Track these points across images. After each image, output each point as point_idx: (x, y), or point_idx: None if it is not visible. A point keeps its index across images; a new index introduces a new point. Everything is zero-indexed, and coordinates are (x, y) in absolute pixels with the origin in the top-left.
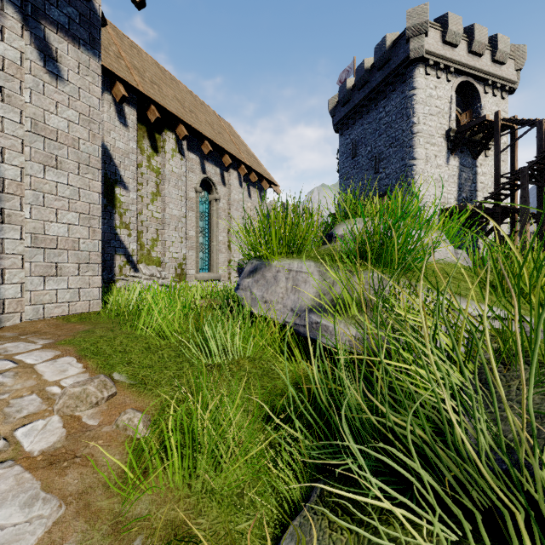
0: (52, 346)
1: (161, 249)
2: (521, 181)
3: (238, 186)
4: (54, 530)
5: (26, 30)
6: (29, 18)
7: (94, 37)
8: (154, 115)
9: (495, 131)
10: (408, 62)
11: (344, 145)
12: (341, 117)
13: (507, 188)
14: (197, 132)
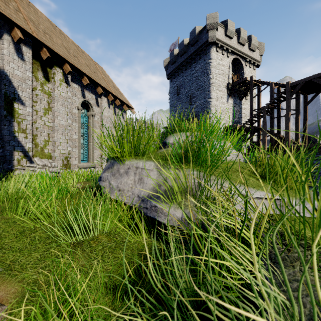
0: None
1: (51, 147)
2: (263, 114)
3: (108, 107)
4: None
5: None
6: None
7: None
8: (46, 55)
9: (250, 86)
10: (207, 43)
11: (172, 87)
12: (171, 70)
13: (256, 117)
14: (79, 70)
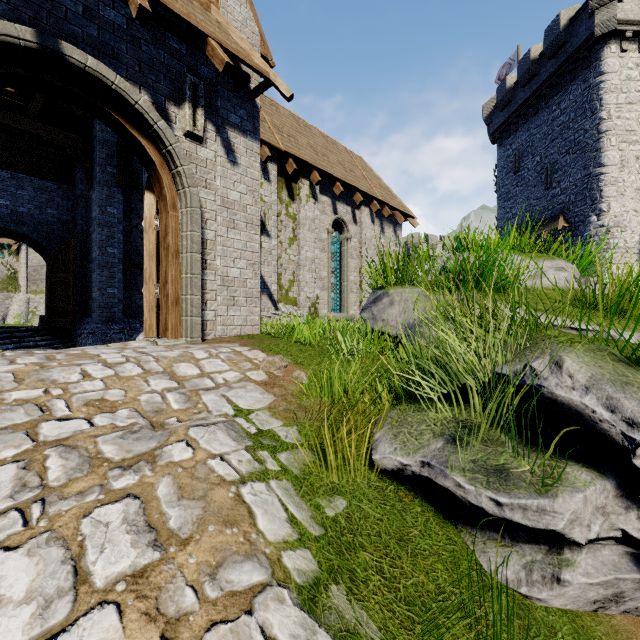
0: (244, 345)
1: (297, 290)
2: None
3: (370, 223)
4: (275, 402)
5: (218, 136)
6: (220, 128)
7: (255, 126)
8: (292, 167)
9: None
10: (592, 41)
11: (504, 158)
12: (499, 123)
13: None
14: (329, 175)
